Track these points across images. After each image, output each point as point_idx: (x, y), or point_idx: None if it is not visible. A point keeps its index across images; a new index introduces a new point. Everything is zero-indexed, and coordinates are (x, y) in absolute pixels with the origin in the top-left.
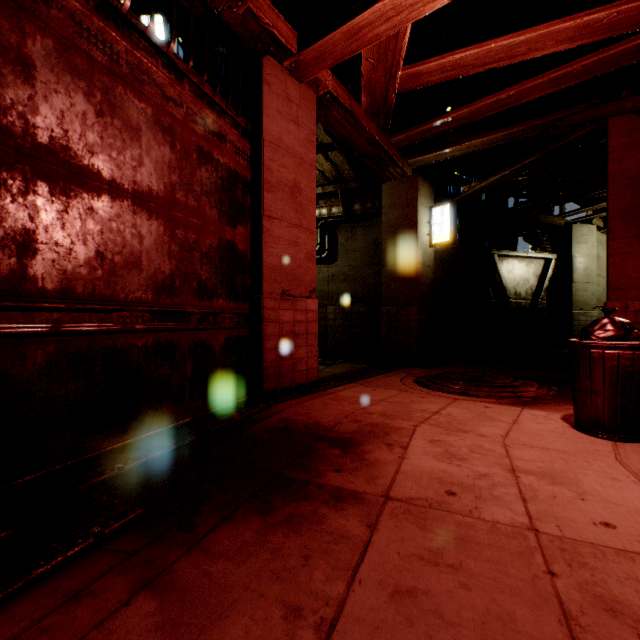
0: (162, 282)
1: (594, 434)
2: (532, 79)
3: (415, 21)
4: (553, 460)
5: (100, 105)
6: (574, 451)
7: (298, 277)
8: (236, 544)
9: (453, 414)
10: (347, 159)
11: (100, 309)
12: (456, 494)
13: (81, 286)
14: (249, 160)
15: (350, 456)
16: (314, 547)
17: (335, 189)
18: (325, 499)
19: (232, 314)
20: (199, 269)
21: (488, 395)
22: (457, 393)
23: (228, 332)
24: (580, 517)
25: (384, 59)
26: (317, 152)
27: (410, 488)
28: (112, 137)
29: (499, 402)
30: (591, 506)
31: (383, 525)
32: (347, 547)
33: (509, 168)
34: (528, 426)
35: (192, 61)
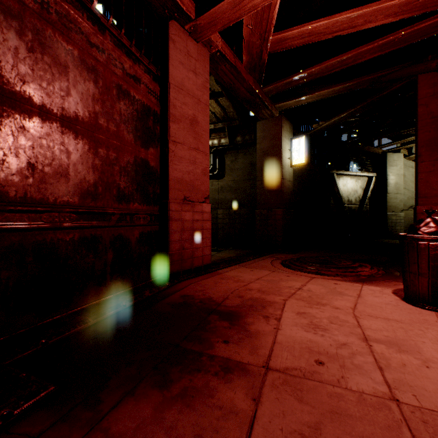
0: (87, 189)
1: (421, 306)
2: (365, 45)
3: (281, 2)
4: (395, 329)
5: (31, 43)
6: (409, 321)
7: (196, 187)
8: (134, 423)
9: (312, 290)
10: (232, 103)
11: (31, 210)
12: (324, 363)
13: (13, 191)
14: (159, 99)
15: (236, 328)
16: (205, 425)
17: (223, 126)
18: (215, 371)
19: (145, 214)
20: (118, 180)
21: (335, 274)
22: (313, 273)
23: (142, 228)
24: (430, 385)
25: (260, 26)
26: (210, 98)
27: (286, 358)
28: (42, 70)
29: (344, 279)
30: (436, 374)
31: (266, 398)
32: (235, 424)
33: (346, 111)
34: (369, 299)
35: (112, 17)
